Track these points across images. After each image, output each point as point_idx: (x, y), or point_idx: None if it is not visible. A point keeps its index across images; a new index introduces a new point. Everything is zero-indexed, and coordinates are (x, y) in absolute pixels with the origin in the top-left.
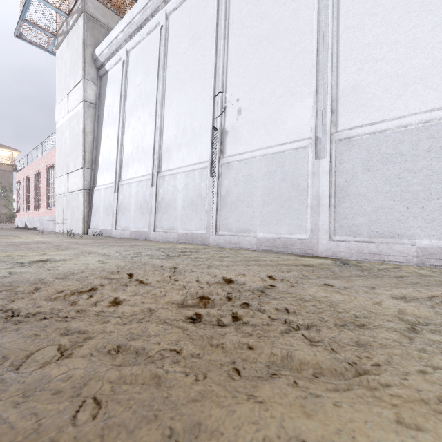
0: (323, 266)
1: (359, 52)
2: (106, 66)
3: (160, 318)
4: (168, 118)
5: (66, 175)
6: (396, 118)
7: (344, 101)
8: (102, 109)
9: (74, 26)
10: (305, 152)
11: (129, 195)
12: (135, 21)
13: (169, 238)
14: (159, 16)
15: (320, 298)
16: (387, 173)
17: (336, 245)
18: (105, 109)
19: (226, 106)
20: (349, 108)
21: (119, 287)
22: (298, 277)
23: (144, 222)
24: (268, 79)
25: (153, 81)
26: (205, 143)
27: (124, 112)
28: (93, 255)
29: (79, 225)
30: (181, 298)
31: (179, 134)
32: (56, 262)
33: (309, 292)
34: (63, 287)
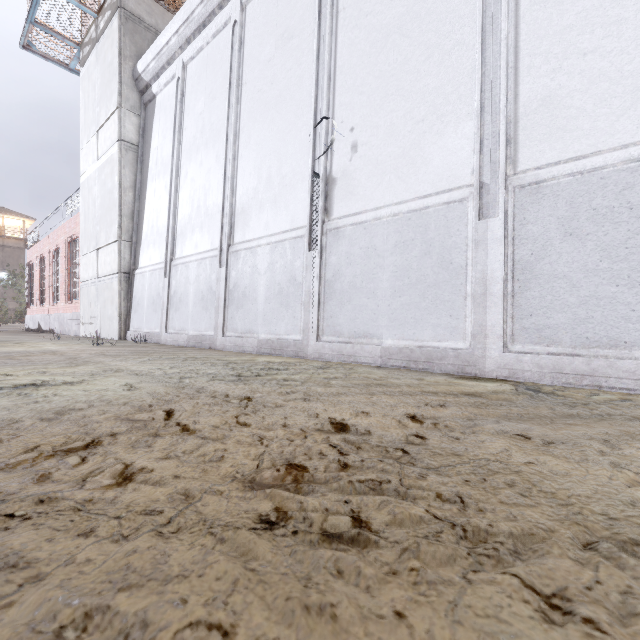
0: (500, 397)
1: (554, 42)
2: (152, 88)
3: (204, 516)
4: (245, 162)
5: (95, 252)
6: (619, 147)
7: (528, 122)
8: (147, 152)
9: (106, 30)
10: (462, 208)
11: (186, 281)
12: (194, 16)
13: (245, 346)
14: (231, 8)
15: (519, 468)
16: (605, 240)
17: (516, 360)
18: (151, 152)
19: (334, 139)
20: (537, 133)
21: (141, 440)
22: (461, 418)
23: (208, 321)
24: (400, 94)
25: (222, 107)
26: (301, 198)
27: (179, 156)
28: (120, 375)
29: (113, 326)
30: (253, 464)
31: (261, 186)
32: (56, 387)
33: (493, 453)
34: (42, 439)
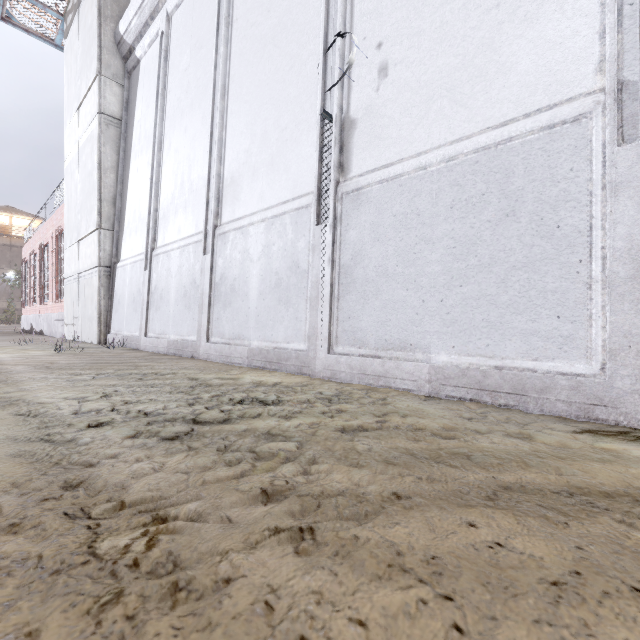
0: None
1: None
2: (136, 51)
3: None
4: (235, 118)
5: (77, 244)
6: None
7: None
8: (131, 127)
9: None
10: (580, 131)
11: (167, 274)
12: None
13: (233, 357)
14: None
15: None
16: None
17: None
18: (135, 126)
19: (353, 60)
20: None
21: None
22: None
23: (191, 323)
24: None
25: (209, 56)
26: (306, 155)
27: (163, 125)
28: None
29: (92, 328)
30: None
31: (255, 146)
32: None
33: None
34: None
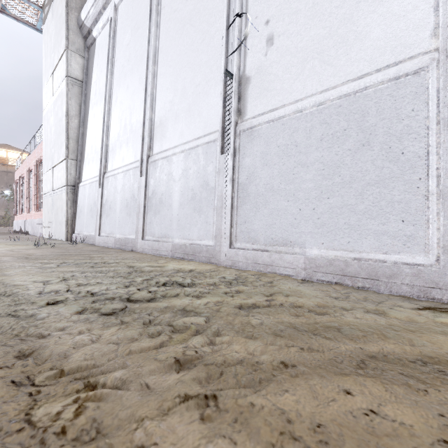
0: None
1: None
2: (93, 32)
3: None
4: (162, 78)
5: (51, 170)
6: None
7: None
8: (89, 86)
9: None
10: (419, 81)
11: (114, 191)
12: None
13: (161, 250)
14: None
15: None
16: None
17: None
18: (92, 85)
19: (248, 33)
20: None
21: None
22: None
23: (131, 226)
24: None
25: (144, 34)
26: (213, 103)
27: (111, 84)
28: None
29: (62, 229)
30: None
31: (177, 97)
32: None
33: None
34: None
